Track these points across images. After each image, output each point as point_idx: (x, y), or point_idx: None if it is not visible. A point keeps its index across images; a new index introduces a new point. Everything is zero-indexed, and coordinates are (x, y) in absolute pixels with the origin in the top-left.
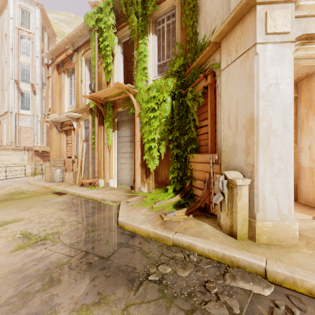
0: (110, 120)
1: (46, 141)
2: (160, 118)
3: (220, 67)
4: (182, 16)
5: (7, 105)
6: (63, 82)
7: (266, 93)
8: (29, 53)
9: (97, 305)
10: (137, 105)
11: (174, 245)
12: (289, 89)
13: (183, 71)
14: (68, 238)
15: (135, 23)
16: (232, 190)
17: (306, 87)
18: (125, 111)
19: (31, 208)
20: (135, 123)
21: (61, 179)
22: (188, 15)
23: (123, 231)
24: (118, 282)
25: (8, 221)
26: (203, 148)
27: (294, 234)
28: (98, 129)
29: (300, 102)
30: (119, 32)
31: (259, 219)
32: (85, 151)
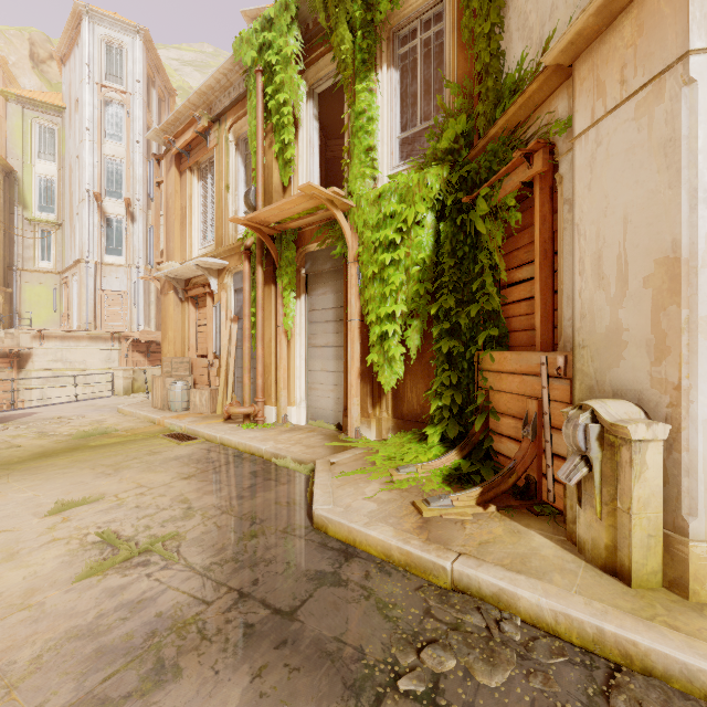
0: (291, 272)
1: (155, 320)
2: (408, 266)
3: (572, 128)
4: (463, 15)
5: (79, 246)
6: (189, 192)
7: None
8: (122, 135)
9: None
10: (352, 236)
11: (456, 588)
12: None
13: (466, 148)
14: (199, 553)
15: (348, 46)
16: (613, 453)
17: None
18: (323, 252)
19: (122, 472)
20: (348, 279)
21: (186, 404)
22: (479, 9)
23: (324, 539)
24: (321, 689)
25: (73, 502)
26: (517, 336)
27: None
28: (263, 293)
29: None
30: (311, 71)
31: (698, 536)
32: (236, 343)
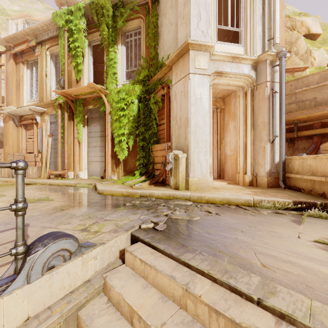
0: (81, 116)
1: None
2: (129, 117)
3: (172, 83)
4: (147, 37)
5: None
6: (21, 73)
7: (194, 103)
8: None
9: (98, 212)
10: (108, 104)
11: (141, 196)
12: (207, 102)
13: (148, 80)
14: (60, 199)
15: (106, 33)
16: (176, 161)
17: (228, 102)
18: (95, 109)
19: (6, 191)
20: (106, 120)
21: None
22: (151, 38)
23: (102, 195)
24: (108, 207)
25: None
26: (162, 140)
27: (209, 184)
28: (67, 123)
29: (225, 112)
30: (90, 36)
31: (191, 177)
32: (51, 146)
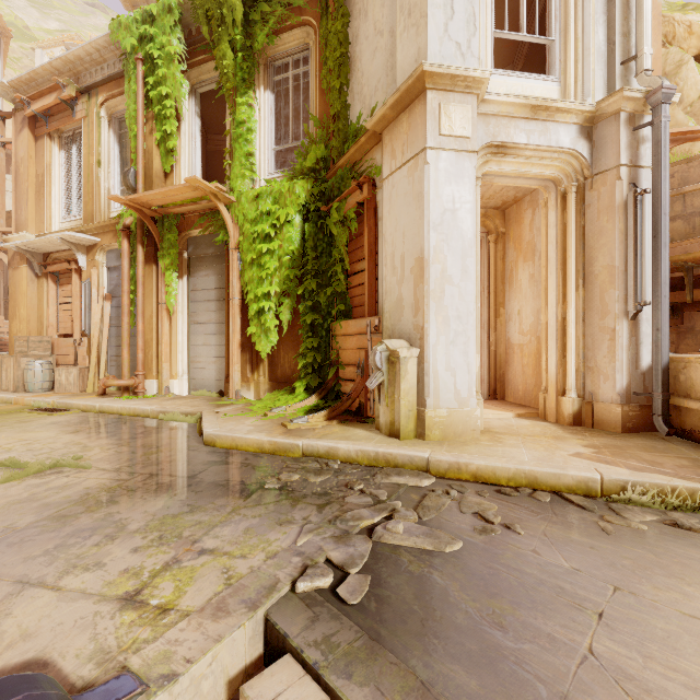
0: (174, 253)
1: None
2: (281, 255)
3: (382, 173)
4: (323, 68)
5: None
6: (47, 159)
7: (439, 222)
8: None
9: (189, 513)
10: (234, 227)
11: (305, 456)
12: (470, 219)
13: (324, 170)
14: (108, 464)
15: (229, 62)
16: (394, 367)
17: (516, 218)
18: (206, 238)
19: None
20: (230, 263)
21: (47, 384)
22: (333, 69)
23: (213, 449)
24: (218, 494)
25: None
26: (357, 310)
27: (474, 424)
28: (144, 271)
29: (509, 241)
30: (194, 72)
31: (430, 407)
32: (109, 322)
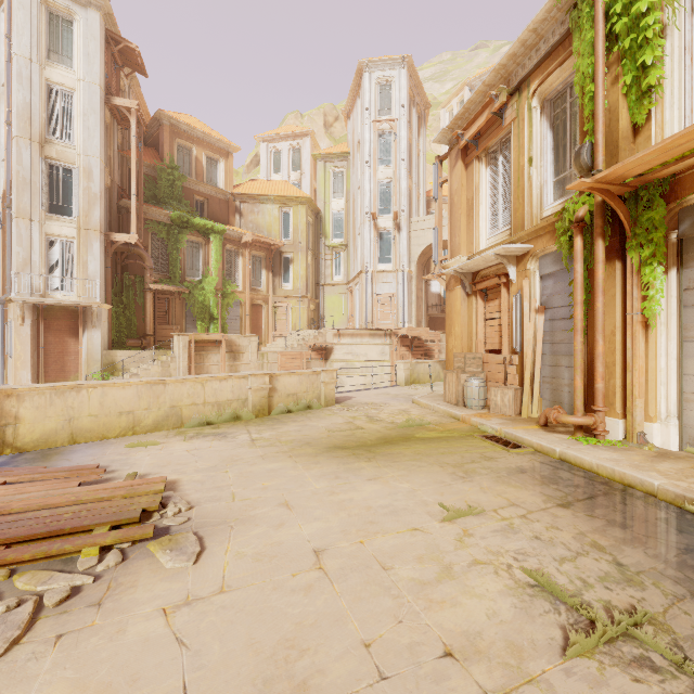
0: (657, 238)
1: (416, 317)
2: None
3: None
4: None
5: (360, 260)
6: (476, 182)
7: None
8: (390, 158)
9: None
10: None
11: None
12: None
13: None
14: None
15: None
16: None
17: None
18: None
19: (474, 477)
20: None
21: (482, 402)
22: None
23: None
24: None
25: (461, 510)
26: None
27: None
28: (604, 272)
29: None
30: None
31: None
32: (541, 337)
